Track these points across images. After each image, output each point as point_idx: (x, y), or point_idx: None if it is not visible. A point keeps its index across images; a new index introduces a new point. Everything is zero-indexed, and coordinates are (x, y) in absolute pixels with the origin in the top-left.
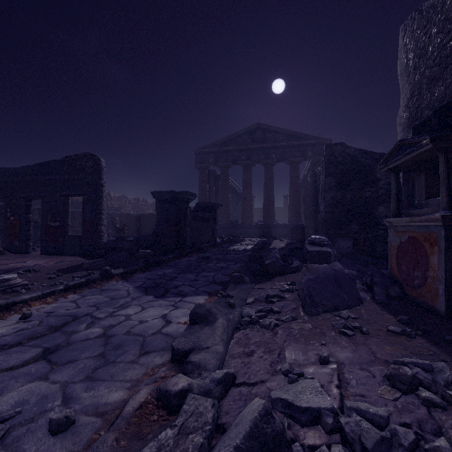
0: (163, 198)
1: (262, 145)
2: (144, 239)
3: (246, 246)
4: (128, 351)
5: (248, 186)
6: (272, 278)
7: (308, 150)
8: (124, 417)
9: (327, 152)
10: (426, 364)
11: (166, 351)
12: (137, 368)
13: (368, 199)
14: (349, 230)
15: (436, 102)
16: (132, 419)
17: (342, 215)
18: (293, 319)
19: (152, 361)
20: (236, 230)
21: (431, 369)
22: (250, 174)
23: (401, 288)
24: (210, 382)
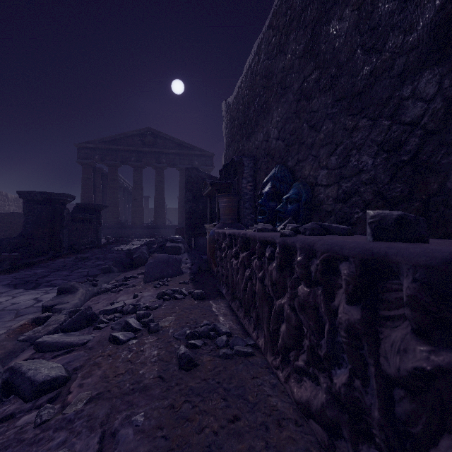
0: (33, 198)
1: (153, 150)
2: (8, 242)
3: (133, 246)
4: (5, 317)
5: (139, 188)
6: (138, 268)
7: (195, 159)
8: (11, 329)
9: (186, 174)
10: (177, 289)
11: (37, 312)
12: (14, 322)
13: (213, 209)
14: (201, 231)
15: (230, 158)
16: (16, 330)
17: (197, 220)
18: (133, 286)
19: (26, 317)
20: (125, 231)
21: (178, 291)
22: (141, 176)
23: (209, 265)
24: (66, 312)
